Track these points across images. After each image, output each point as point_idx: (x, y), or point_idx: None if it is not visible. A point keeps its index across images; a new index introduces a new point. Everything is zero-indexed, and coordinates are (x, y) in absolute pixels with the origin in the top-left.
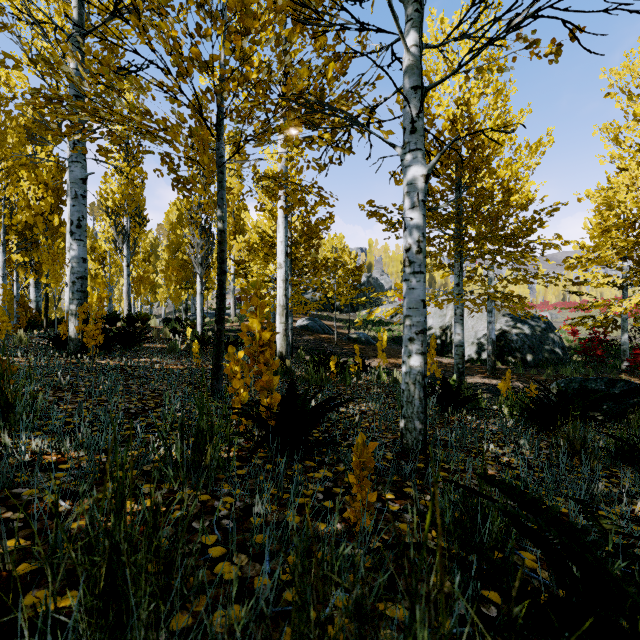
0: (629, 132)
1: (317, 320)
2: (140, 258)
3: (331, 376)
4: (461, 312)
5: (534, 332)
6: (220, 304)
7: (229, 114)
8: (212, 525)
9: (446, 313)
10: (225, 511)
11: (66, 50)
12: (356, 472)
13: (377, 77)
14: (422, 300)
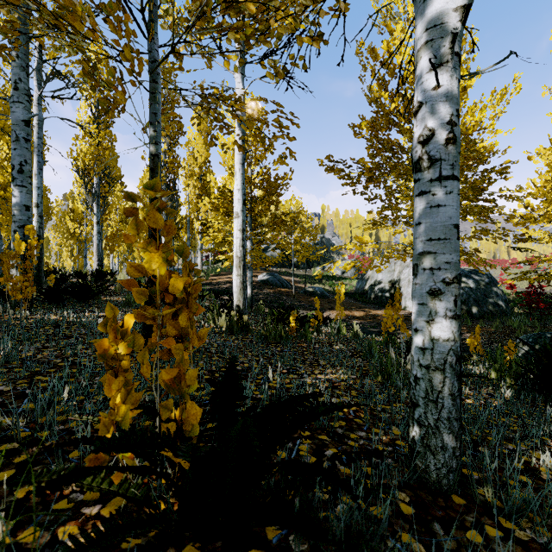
0: None
1: (276, 275)
2: (117, 219)
3: (291, 331)
4: None
5: (478, 286)
6: None
7: None
8: None
9: (394, 269)
10: None
11: None
12: None
13: None
14: (454, 225)
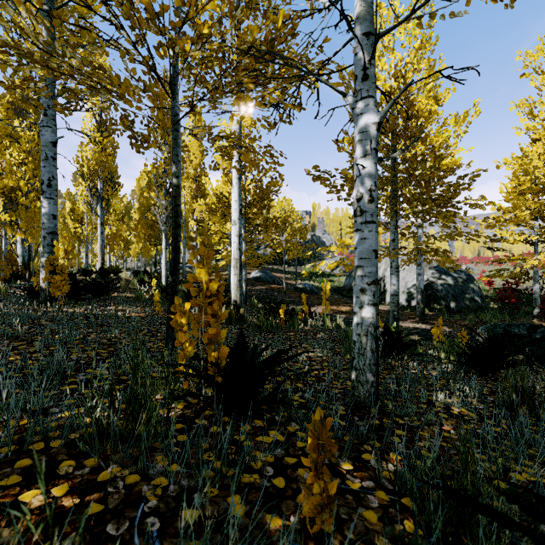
0: (543, 107)
1: (268, 272)
2: (115, 218)
3: (281, 323)
4: (396, 265)
5: (456, 283)
6: (175, 256)
7: (182, 71)
8: (133, 527)
9: (380, 266)
10: (153, 501)
11: (20, 4)
12: (314, 456)
13: (325, 40)
14: (374, 250)
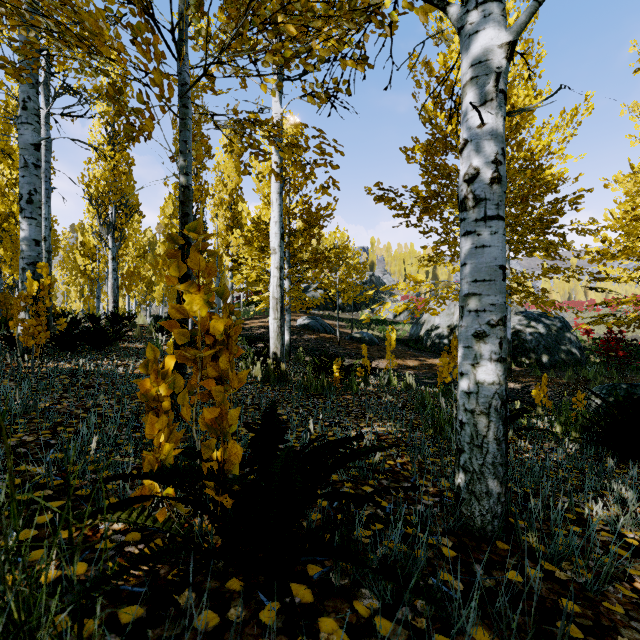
0: None
1: (318, 319)
2: (134, 255)
3: (334, 382)
4: None
5: (549, 331)
6: None
7: (189, 8)
8: None
9: (454, 311)
10: None
11: None
12: None
13: None
14: (499, 266)
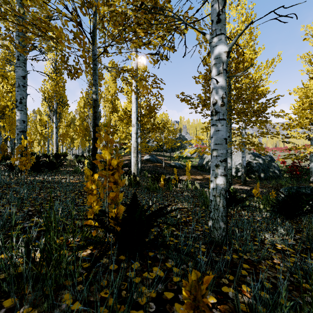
0: None
1: (154, 156)
2: (65, 125)
3: (161, 186)
4: (230, 151)
5: (264, 162)
6: (94, 144)
7: (98, 25)
8: None
9: None
10: None
11: None
12: (191, 312)
13: (189, 7)
14: (225, 138)
